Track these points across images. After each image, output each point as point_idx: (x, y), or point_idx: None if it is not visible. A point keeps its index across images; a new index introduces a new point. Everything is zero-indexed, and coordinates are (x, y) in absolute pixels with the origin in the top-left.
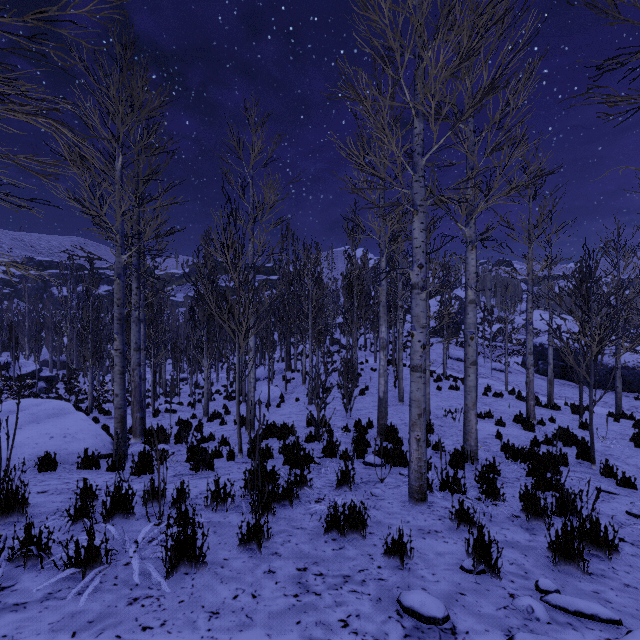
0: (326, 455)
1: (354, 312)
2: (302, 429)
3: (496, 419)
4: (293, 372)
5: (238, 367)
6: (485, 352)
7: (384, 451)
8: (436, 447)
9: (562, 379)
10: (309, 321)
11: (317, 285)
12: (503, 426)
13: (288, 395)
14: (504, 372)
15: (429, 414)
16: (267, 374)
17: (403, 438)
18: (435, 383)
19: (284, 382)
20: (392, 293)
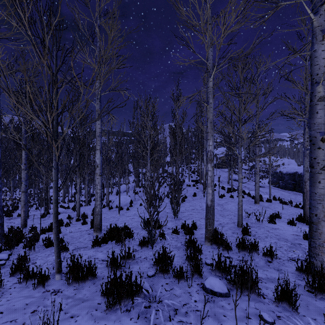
0: (158, 272)
1: (177, 149)
2: (139, 230)
3: (283, 219)
4: (140, 187)
5: (55, 173)
6: (247, 176)
7: (222, 267)
8: (267, 255)
9: (294, 191)
10: (148, 152)
11: (154, 130)
12: (294, 225)
13: (135, 201)
14: (261, 187)
15: (241, 217)
16: (125, 189)
17: (227, 241)
18: (227, 193)
19: (134, 193)
20: (199, 139)
